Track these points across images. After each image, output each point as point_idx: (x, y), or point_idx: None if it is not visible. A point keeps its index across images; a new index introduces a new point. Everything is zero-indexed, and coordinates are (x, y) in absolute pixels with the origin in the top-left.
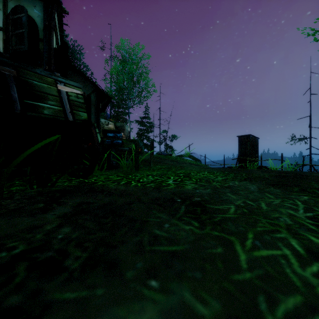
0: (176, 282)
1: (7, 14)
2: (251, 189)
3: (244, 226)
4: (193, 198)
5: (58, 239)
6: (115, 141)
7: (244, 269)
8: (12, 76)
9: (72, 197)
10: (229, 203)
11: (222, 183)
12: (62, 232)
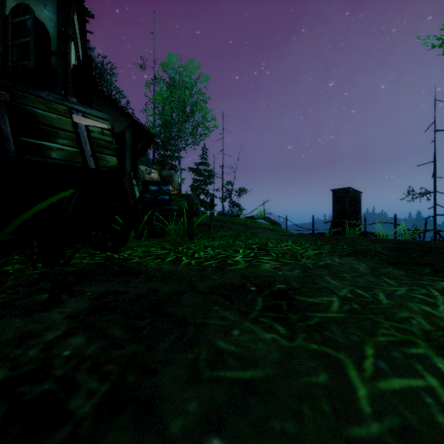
0: (254, 442)
1: (5, 16)
2: (360, 269)
3: (358, 333)
4: (275, 285)
5: (62, 357)
6: (160, 197)
7: (367, 416)
8: (2, 101)
9: (92, 283)
10: (329, 293)
11: (315, 260)
12: (71, 344)
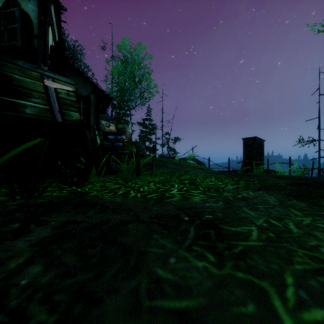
0: None
1: None
2: (270, 202)
3: (277, 261)
4: (203, 215)
5: (19, 286)
6: (116, 143)
7: None
8: None
9: (57, 213)
10: (248, 223)
11: (234, 193)
12: (29, 273)
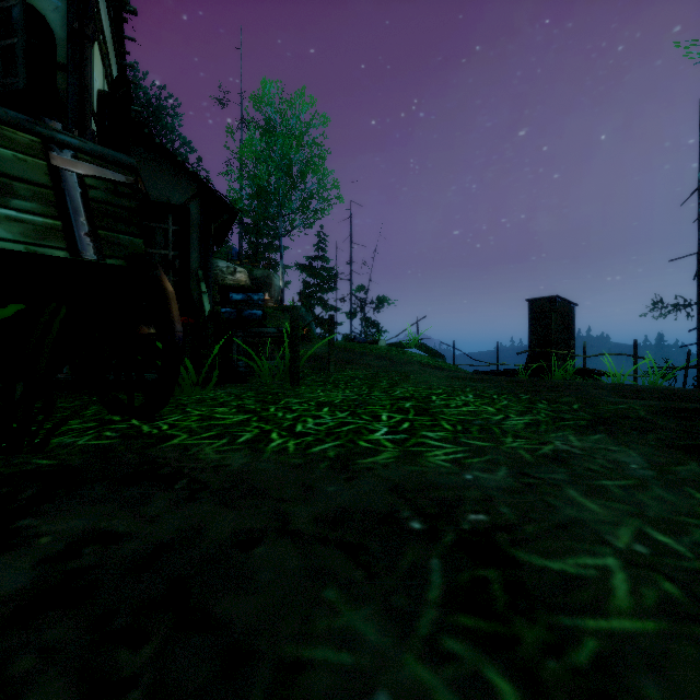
0: None
1: None
2: (631, 467)
3: None
4: (463, 514)
5: None
6: (248, 311)
7: None
8: None
9: (66, 506)
10: (591, 543)
11: (530, 440)
12: None
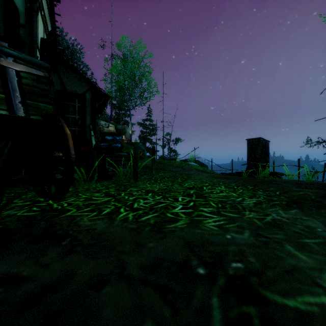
0: None
1: None
2: (318, 230)
3: None
4: (228, 263)
5: None
6: (114, 145)
7: None
8: None
9: None
10: (309, 285)
11: (259, 213)
12: None
